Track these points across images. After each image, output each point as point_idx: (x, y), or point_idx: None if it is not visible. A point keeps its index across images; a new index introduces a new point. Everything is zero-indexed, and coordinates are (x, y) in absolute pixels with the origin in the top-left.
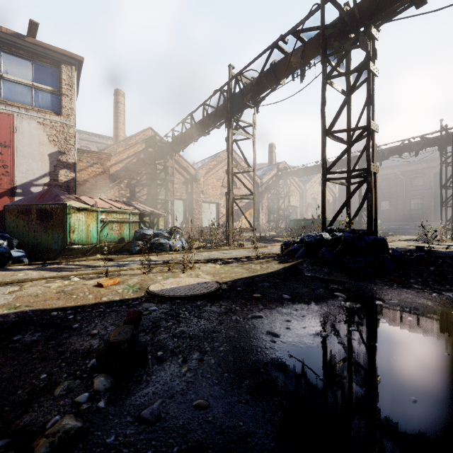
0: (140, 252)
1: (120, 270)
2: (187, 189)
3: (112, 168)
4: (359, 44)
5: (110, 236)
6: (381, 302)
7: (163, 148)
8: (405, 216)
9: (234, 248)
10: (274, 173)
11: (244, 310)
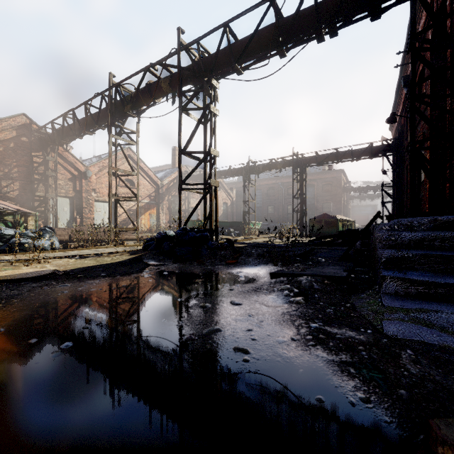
0: None
1: None
2: (75, 186)
3: None
4: (203, 90)
5: None
6: (168, 273)
7: (42, 140)
8: (284, 219)
9: (111, 246)
10: (175, 176)
11: (59, 283)
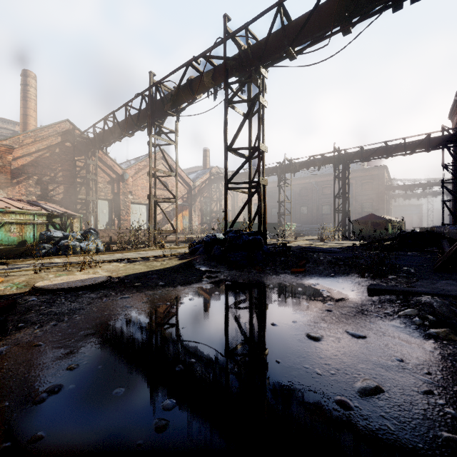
0: (46, 255)
1: (11, 271)
2: (114, 189)
3: (16, 162)
4: (251, 80)
5: (7, 239)
6: (231, 283)
7: (84, 144)
8: (318, 220)
9: (153, 248)
10: (207, 177)
11: (118, 294)
